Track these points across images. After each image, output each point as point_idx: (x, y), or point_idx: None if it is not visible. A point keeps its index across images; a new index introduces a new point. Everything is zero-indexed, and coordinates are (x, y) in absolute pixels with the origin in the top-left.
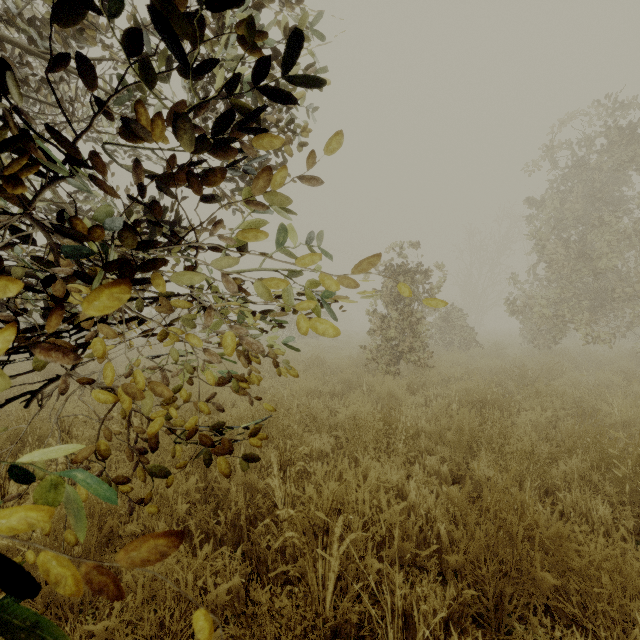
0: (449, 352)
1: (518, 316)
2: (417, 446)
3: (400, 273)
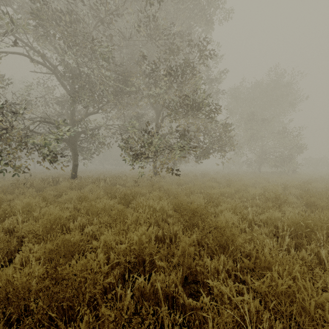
0: None
1: None
2: None
3: None
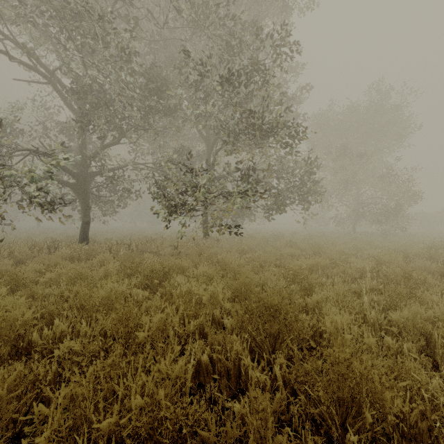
0: None
1: None
2: None
3: None
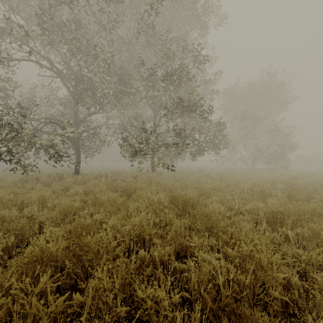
0: None
1: None
2: None
3: None
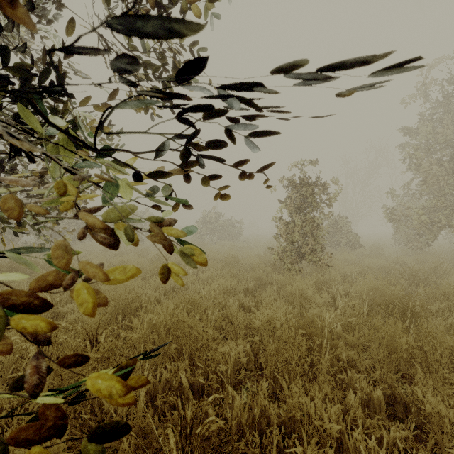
0: (338, 252)
1: (395, 223)
2: (336, 355)
3: (303, 185)
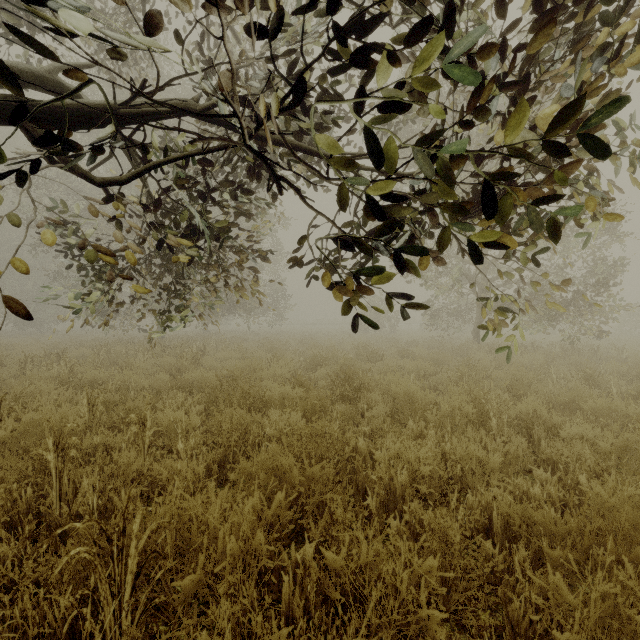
0: None
1: None
2: None
3: None
